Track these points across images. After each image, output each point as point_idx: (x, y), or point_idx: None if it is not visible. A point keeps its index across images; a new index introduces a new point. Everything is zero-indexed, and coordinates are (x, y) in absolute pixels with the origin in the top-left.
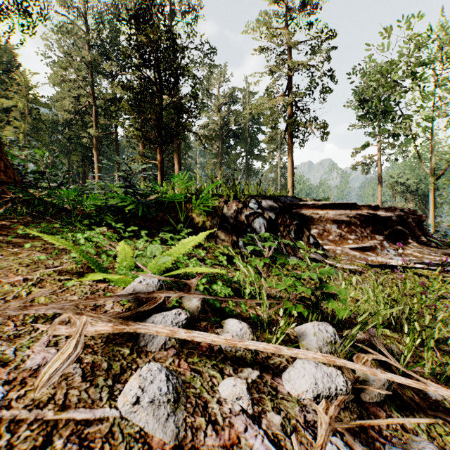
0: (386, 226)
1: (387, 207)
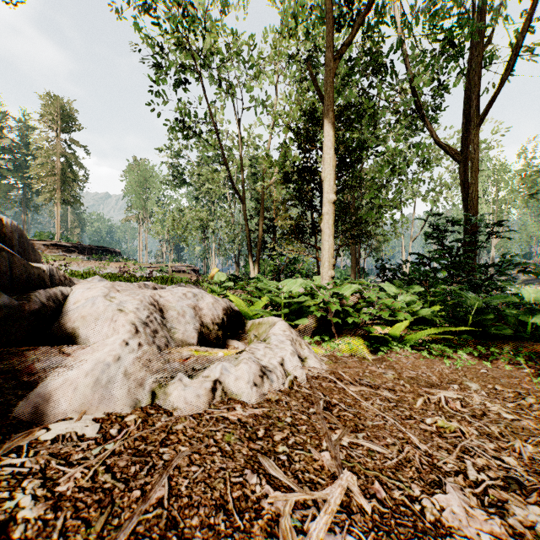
0: (66, 248)
1: (71, 243)
